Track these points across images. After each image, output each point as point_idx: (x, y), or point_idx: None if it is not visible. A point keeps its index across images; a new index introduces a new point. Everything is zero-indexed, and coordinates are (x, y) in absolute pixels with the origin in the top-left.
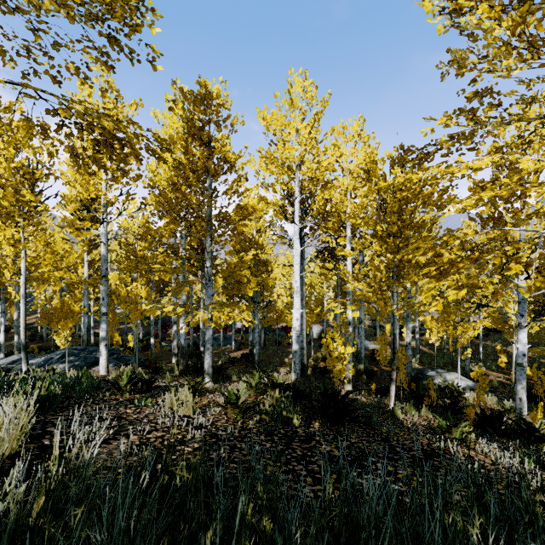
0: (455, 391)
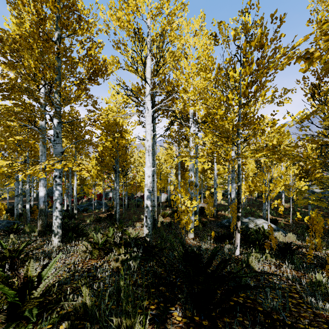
0: (267, 232)
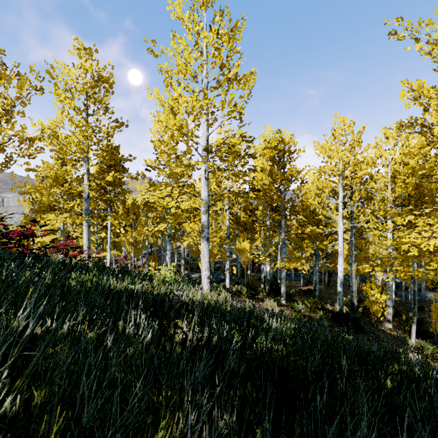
0: None
